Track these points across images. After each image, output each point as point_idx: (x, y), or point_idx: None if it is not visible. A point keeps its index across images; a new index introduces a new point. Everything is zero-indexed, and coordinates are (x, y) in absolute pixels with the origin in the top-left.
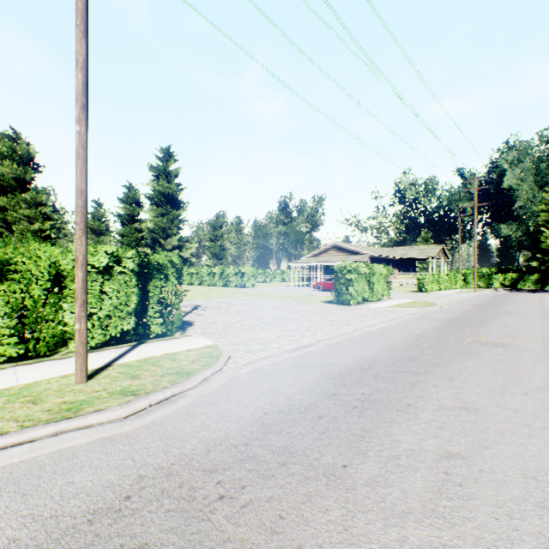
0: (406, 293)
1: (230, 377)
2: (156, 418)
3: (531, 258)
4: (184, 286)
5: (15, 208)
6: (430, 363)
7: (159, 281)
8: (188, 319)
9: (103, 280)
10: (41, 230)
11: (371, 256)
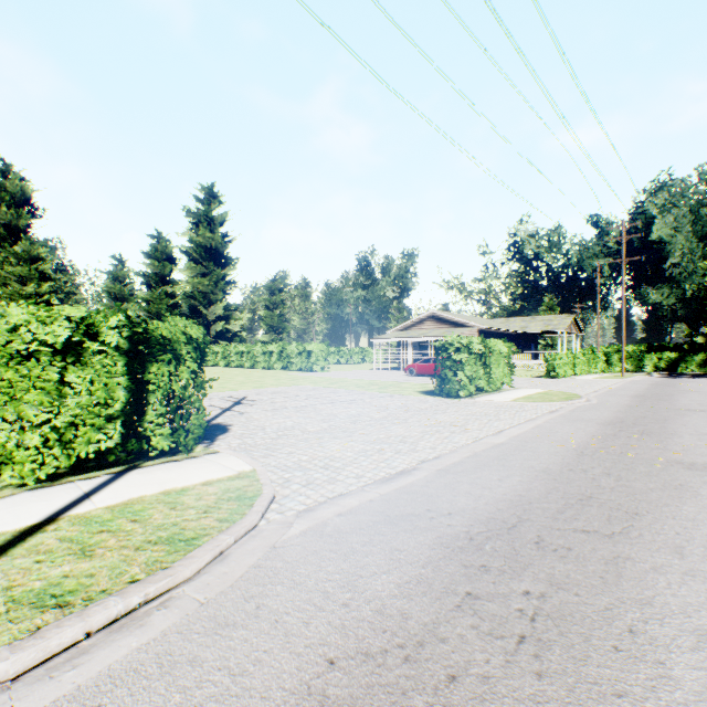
0: (530, 380)
1: (268, 548)
2: (86, 678)
3: (695, 332)
4: (230, 369)
5: (4, 265)
6: (622, 510)
7: (165, 366)
8: (223, 421)
9: (66, 365)
10: (37, 294)
11: (480, 329)
